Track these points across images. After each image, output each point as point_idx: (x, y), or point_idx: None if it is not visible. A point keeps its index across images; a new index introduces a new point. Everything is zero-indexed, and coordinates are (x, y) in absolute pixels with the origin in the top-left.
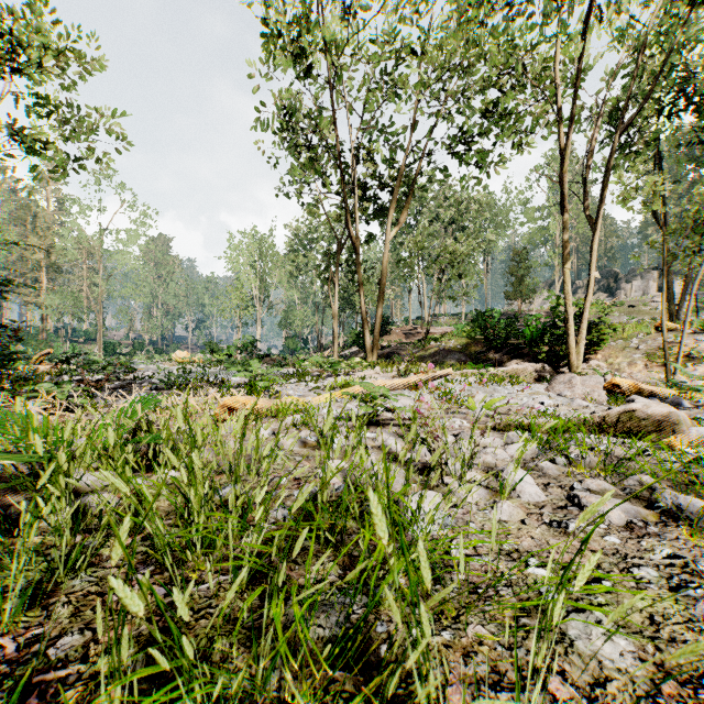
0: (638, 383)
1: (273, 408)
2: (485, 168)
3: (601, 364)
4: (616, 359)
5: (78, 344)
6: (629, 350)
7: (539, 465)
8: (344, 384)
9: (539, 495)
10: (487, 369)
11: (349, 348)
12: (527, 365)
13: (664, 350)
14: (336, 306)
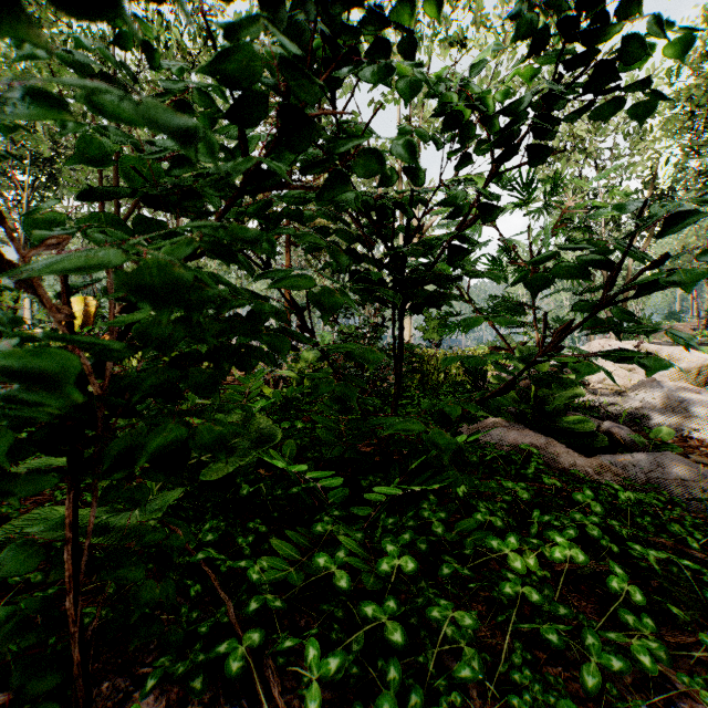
0: None
1: None
2: None
3: None
4: None
5: None
6: None
7: None
8: None
9: None
10: None
11: None
12: None
13: None
14: None
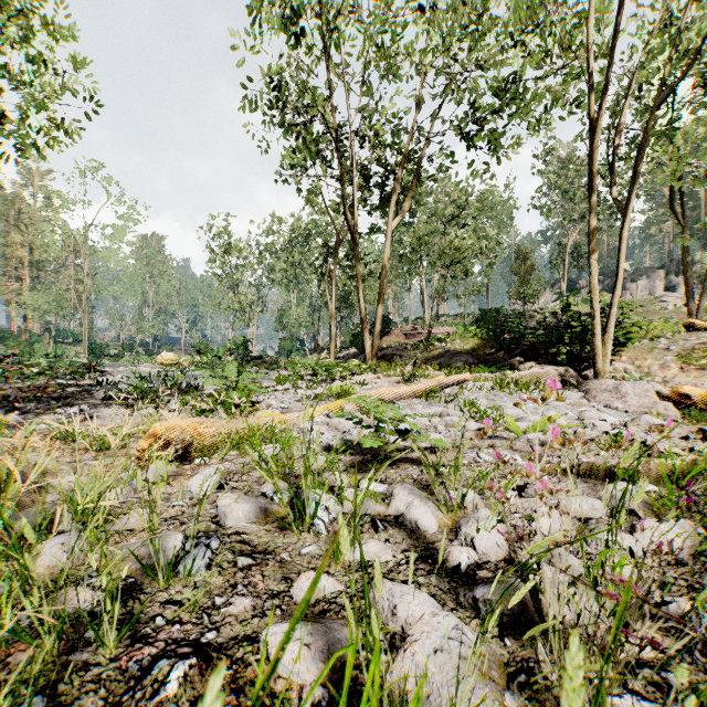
0: None
1: (233, 435)
2: (496, 151)
3: (628, 367)
4: (644, 361)
5: (65, 346)
6: (658, 351)
7: None
8: (340, 392)
9: None
10: (502, 372)
11: (346, 349)
12: (549, 368)
13: None
14: (332, 304)
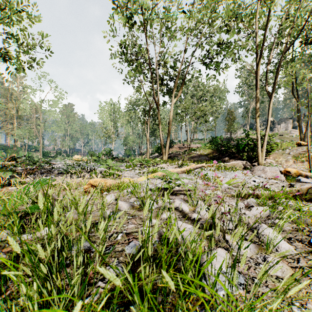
0: (299, 170)
1: (116, 184)
2: (217, 70)
3: (272, 161)
4: (279, 158)
5: (31, 152)
6: (285, 154)
7: (275, 223)
8: (153, 171)
9: (292, 250)
10: (219, 163)
11: (154, 154)
12: (238, 162)
13: (308, 154)
14: (148, 134)
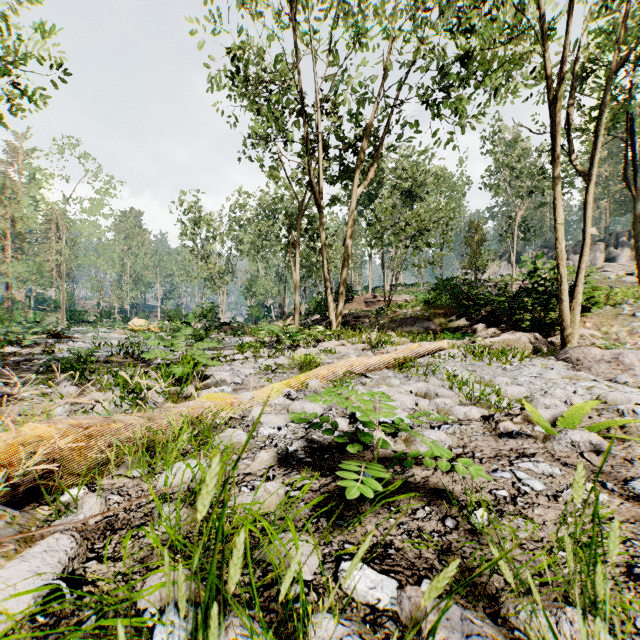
0: None
1: (139, 444)
2: (460, 119)
3: (594, 333)
4: (610, 327)
5: (47, 312)
6: (623, 317)
7: None
8: (304, 362)
9: None
10: (469, 339)
11: (310, 316)
12: (519, 335)
13: None
14: (296, 272)
